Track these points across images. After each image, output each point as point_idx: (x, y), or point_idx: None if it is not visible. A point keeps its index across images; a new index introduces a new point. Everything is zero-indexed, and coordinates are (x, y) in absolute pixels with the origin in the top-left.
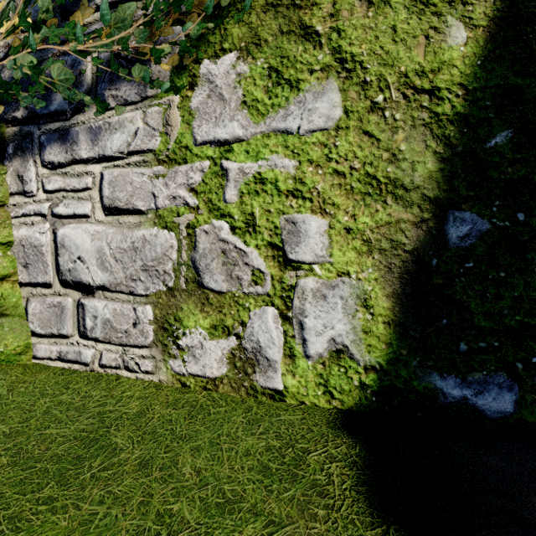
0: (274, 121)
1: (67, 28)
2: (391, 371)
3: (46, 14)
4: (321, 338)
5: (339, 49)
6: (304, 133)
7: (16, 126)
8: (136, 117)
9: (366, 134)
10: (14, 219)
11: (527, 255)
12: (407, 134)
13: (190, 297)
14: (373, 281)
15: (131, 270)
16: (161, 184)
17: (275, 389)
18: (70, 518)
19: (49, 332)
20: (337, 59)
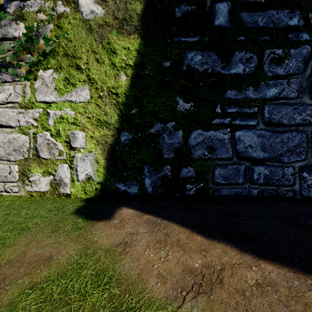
0: (67, 97)
1: None
2: (105, 183)
3: None
4: (83, 174)
5: (89, 75)
6: (77, 102)
7: None
8: (11, 88)
9: (97, 105)
10: None
11: (141, 146)
12: (109, 106)
13: (34, 161)
14: (99, 154)
15: (8, 151)
16: (22, 116)
17: (67, 193)
18: None
19: None
20: (88, 78)
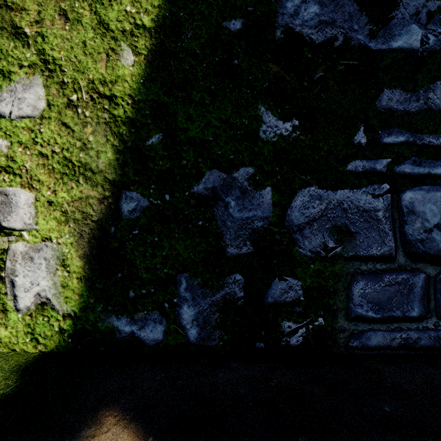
0: None
1: None
2: (83, 317)
3: None
4: (29, 294)
5: (43, 52)
6: (15, 118)
7: None
8: None
9: (64, 125)
10: None
11: (171, 225)
12: (94, 128)
13: None
14: (69, 245)
15: None
16: None
17: None
18: None
19: None
20: (42, 59)
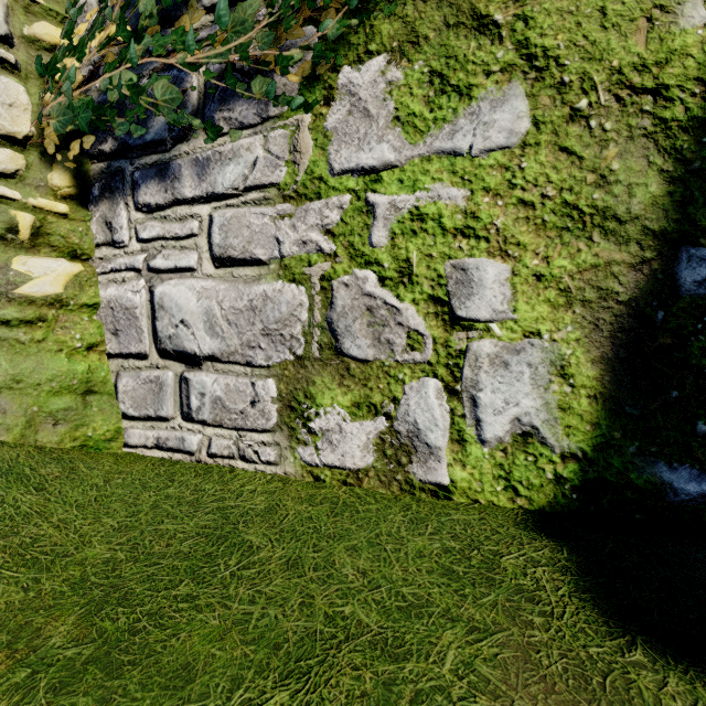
0: (437, 140)
1: (174, 36)
2: (599, 460)
3: (149, 20)
4: (501, 418)
5: (526, 43)
6: (478, 154)
7: (103, 162)
8: (255, 144)
9: (563, 151)
10: (101, 276)
11: None
12: (621, 148)
13: (325, 368)
14: (573, 343)
15: (249, 336)
16: (287, 226)
17: (438, 483)
18: (221, 617)
19: (145, 413)
20: (524, 55)
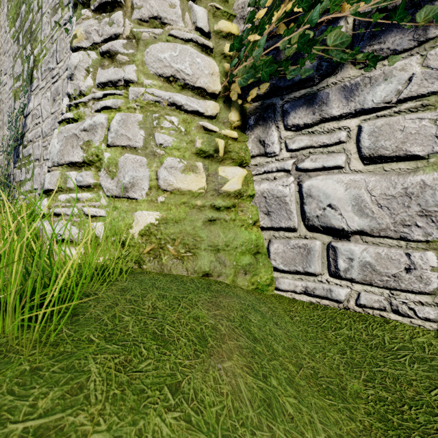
0: None
1: None
2: None
3: None
4: None
5: None
6: None
7: (257, 102)
8: (410, 63)
9: None
10: (255, 176)
11: None
12: None
13: None
14: None
15: (403, 216)
16: None
17: None
18: None
19: (293, 269)
20: None
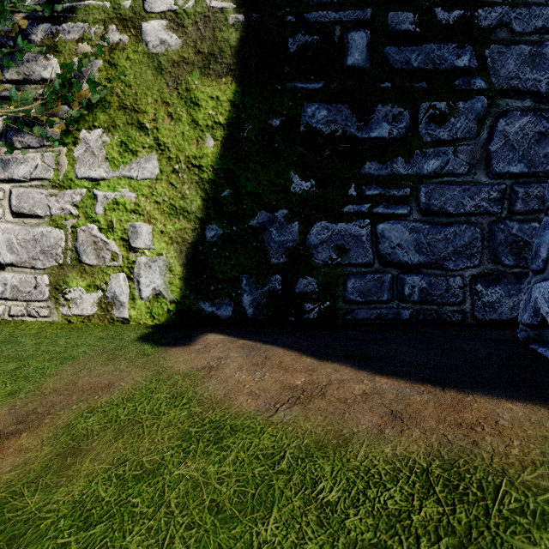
0: (124, 171)
1: None
2: (182, 302)
3: None
4: (149, 288)
5: (158, 138)
6: (140, 180)
7: None
8: (37, 157)
9: (171, 184)
10: None
11: (236, 245)
12: (189, 186)
13: (74, 269)
14: (174, 258)
15: (33, 253)
16: (54, 200)
17: (124, 317)
18: None
19: None
20: (157, 143)
